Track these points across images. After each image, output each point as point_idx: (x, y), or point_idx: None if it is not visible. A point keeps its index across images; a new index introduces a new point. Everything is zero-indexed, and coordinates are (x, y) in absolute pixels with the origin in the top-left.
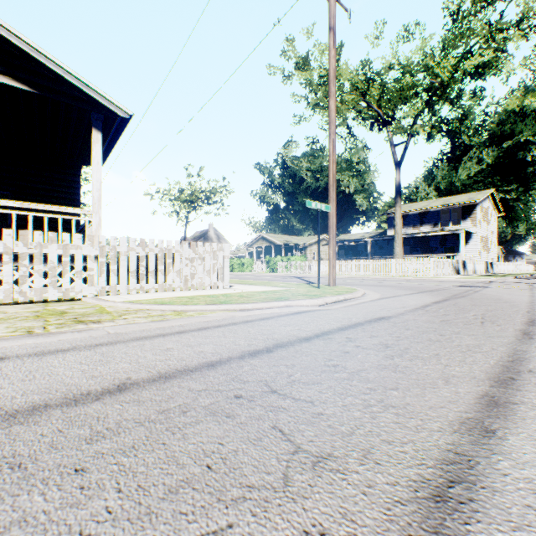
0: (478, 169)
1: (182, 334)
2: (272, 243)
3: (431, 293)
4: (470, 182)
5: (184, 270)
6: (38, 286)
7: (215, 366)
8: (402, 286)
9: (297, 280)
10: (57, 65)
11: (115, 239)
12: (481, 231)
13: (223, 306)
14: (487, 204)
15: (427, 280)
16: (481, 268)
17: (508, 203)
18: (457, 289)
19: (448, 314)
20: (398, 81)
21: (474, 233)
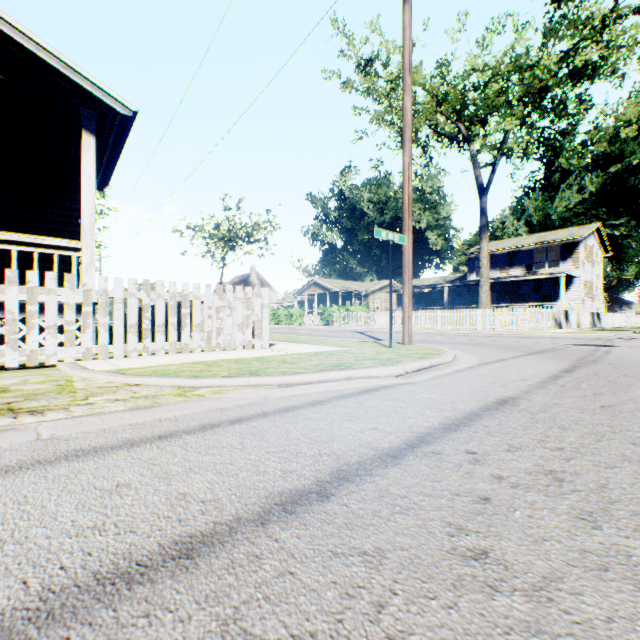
0: (579, 199)
1: (167, 441)
2: (327, 289)
3: (547, 355)
4: (569, 214)
5: (207, 324)
6: None
7: (195, 557)
8: (498, 344)
9: (359, 336)
10: (27, 38)
11: (107, 281)
12: (585, 275)
13: (252, 379)
14: (592, 242)
15: (526, 336)
16: (586, 320)
17: (617, 241)
18: (576, 349)
19: (601, 393)
20: (484, 87)
21: (576, 277)
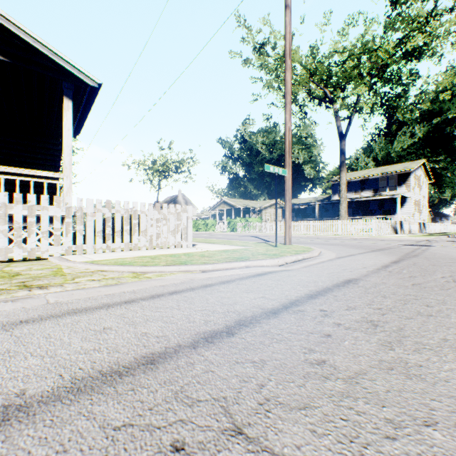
0: (411, 142)
1: (131, 304)
2: (232, 206)
3: (383, 252)
4: (404, 153)
5: (149, 230)
6: (2, 245)
7: (156, 363)
8: (351, 244)
9: (255, 239)
10: (27, 34)
11: (82, 201)
12: (415, 196)
13: (182, 267)
14: (420, 172)
15: (371, 239)
16: (415, 228)
17: (437, 172)
18: (405, 248)
19: (415, 276)
20: (343, 63)
21: (408, 197)
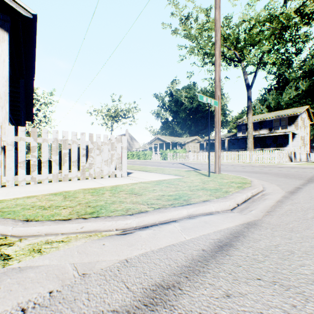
0: (296, 94)
1: None
2: (164, 141)
3: None
4: (291, 102)
5: (81, 160)
6: None
7: None
8: (272, 172)
9: (183, 166)
10: None
11: None
12: (301, 133)
13: (87, 224)
14: (304, 115)
15: (280, 167)
16: (303, 157)
17: None
18: None
19: None
20: (250, 30)
21: (297, 134)
